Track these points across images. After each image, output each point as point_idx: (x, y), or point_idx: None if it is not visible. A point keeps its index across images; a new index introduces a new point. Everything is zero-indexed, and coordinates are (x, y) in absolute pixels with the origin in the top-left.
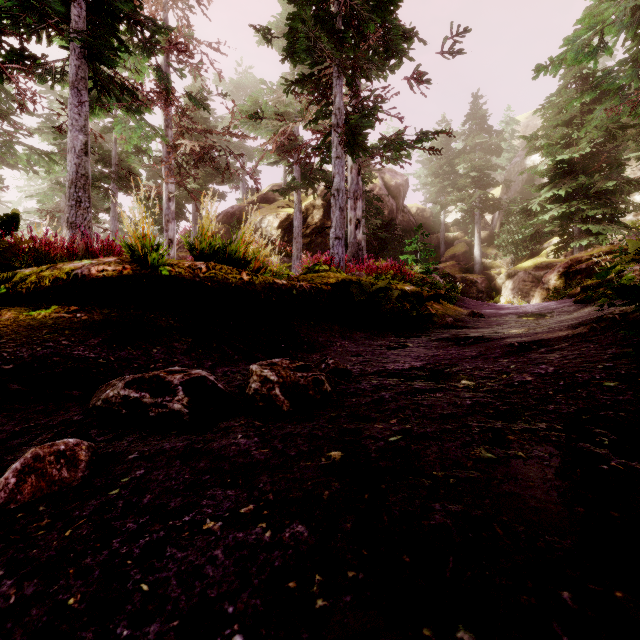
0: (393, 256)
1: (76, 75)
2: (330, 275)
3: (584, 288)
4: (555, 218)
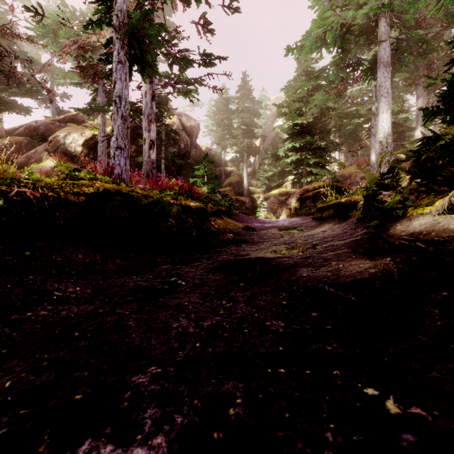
0: (187, 179)
1: None
2: (94, 184)
3: (319, 209)
4: (292, 162)
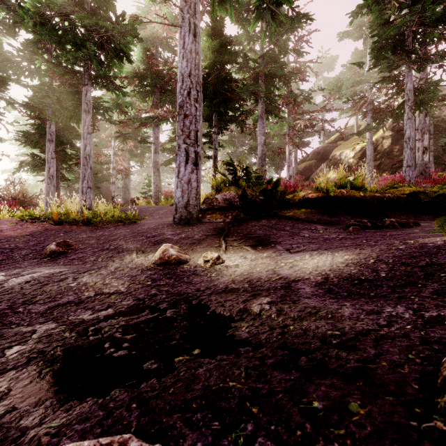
0: None
1: (261, 111)
2: (404, 189)
3: None
4: None
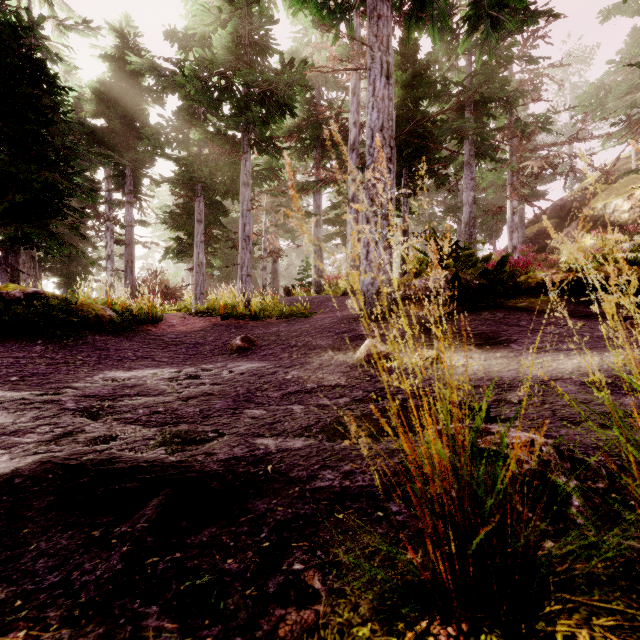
0: None
1: (468, 155)
2: None
3: None
4: None
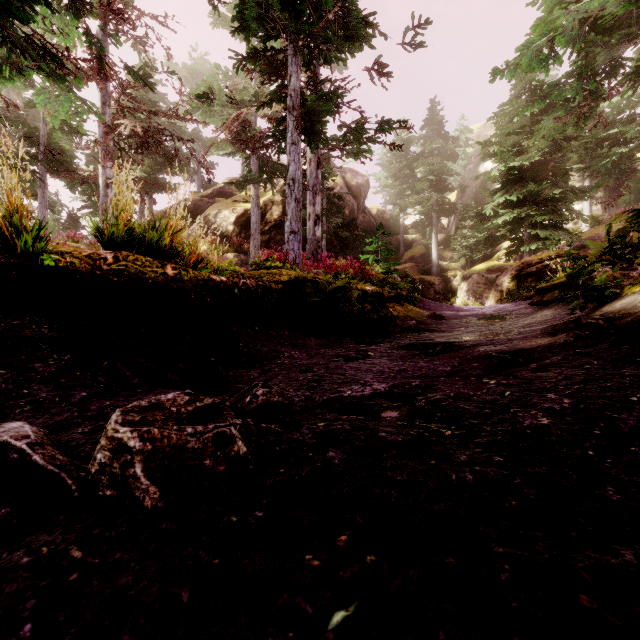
0: (354, 256)
1: None
2: (282, 272)
3: (539, 290)
4: (507, 223)
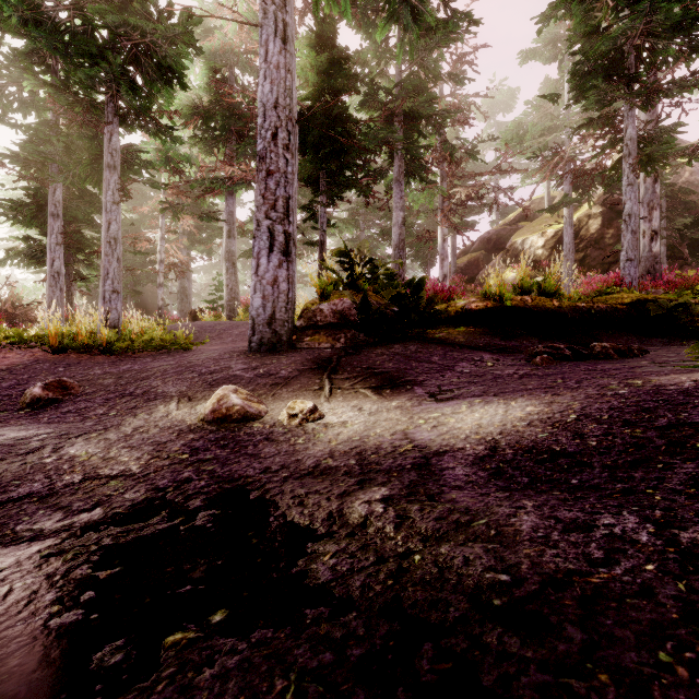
0: None
1: (398, 172)
2: (623, 296)
3: None
4: None
